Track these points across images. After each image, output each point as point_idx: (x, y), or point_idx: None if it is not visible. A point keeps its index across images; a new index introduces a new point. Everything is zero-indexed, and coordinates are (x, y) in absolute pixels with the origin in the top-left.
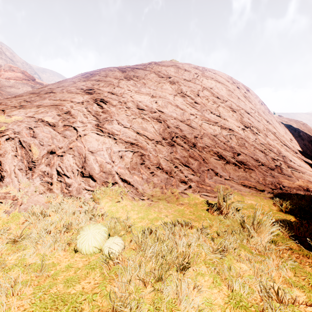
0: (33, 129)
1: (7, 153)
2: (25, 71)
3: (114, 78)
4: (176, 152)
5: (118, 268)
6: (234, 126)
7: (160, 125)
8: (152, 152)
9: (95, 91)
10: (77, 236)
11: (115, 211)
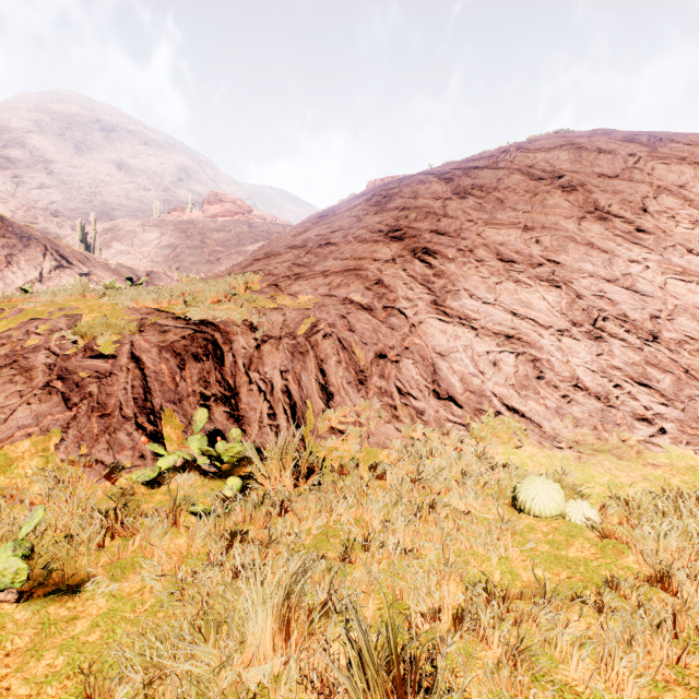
0: (347, 318)
1: (329, 358)
2: (237, 199)
3: (433, 198)
4: (611, 353)
5: (615, 542)
6: None
7: (558, 294)
8: (555, 354)
9: (405, 233)
10: (516, 490)
11: (520, 463)
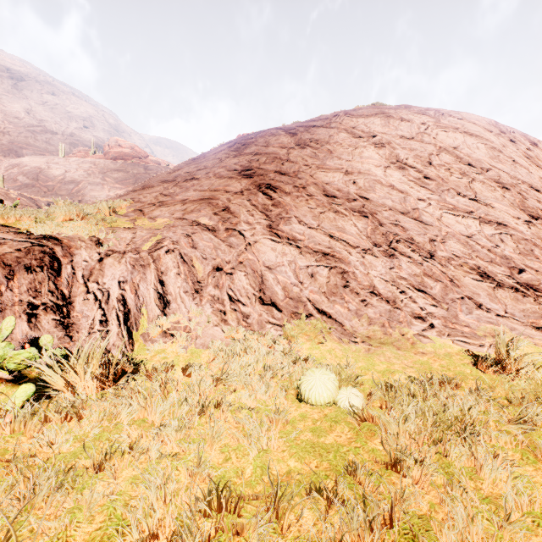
0: (191, 237)
1: (169, 270)
2: (135, 146)
3: (280, 147)
4: (400, 267)
5: (370, 425)
6: (508, 217)
7: (365, 222)
8: (359, 268)
9: (255, 172)
10: (299, 382)
11: (320, 356)
